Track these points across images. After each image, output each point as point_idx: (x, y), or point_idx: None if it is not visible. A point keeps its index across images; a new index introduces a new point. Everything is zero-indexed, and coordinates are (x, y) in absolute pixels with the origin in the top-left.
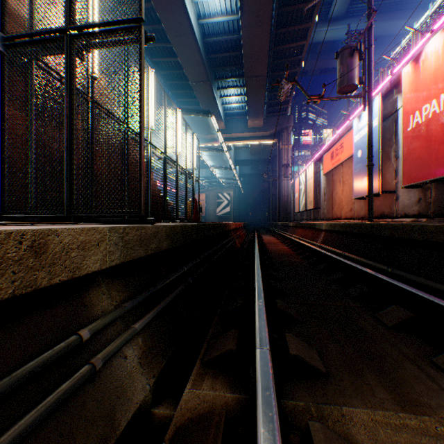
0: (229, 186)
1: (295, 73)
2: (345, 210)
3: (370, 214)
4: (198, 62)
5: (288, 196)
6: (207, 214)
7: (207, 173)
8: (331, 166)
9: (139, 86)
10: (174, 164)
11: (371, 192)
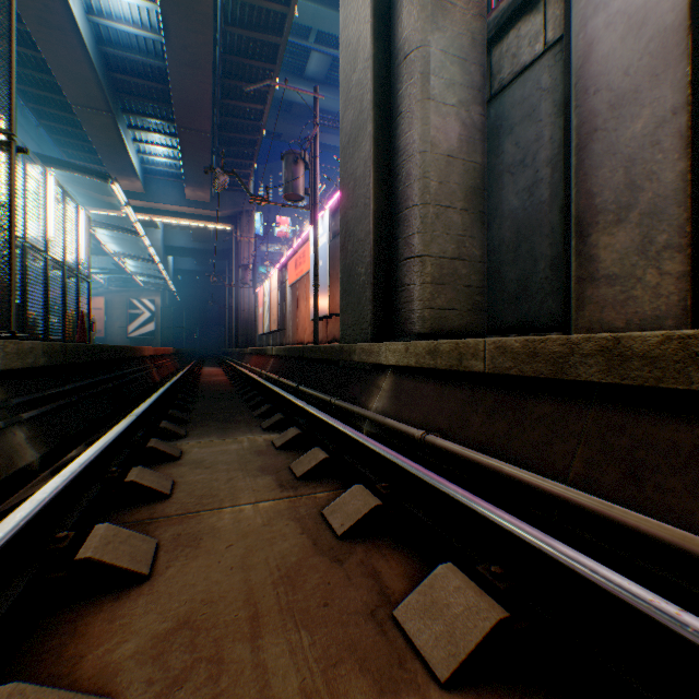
0: (155, 288)
1: (256, 141)
2: (309, 333)
3: (316, 338)
4: (90, 78)
5: (251, 311)
6: (109, 335)
7: (109, 262)
8: (296, 277)
9: (10, 201)
10: (42, 254)
11: (317, 314)
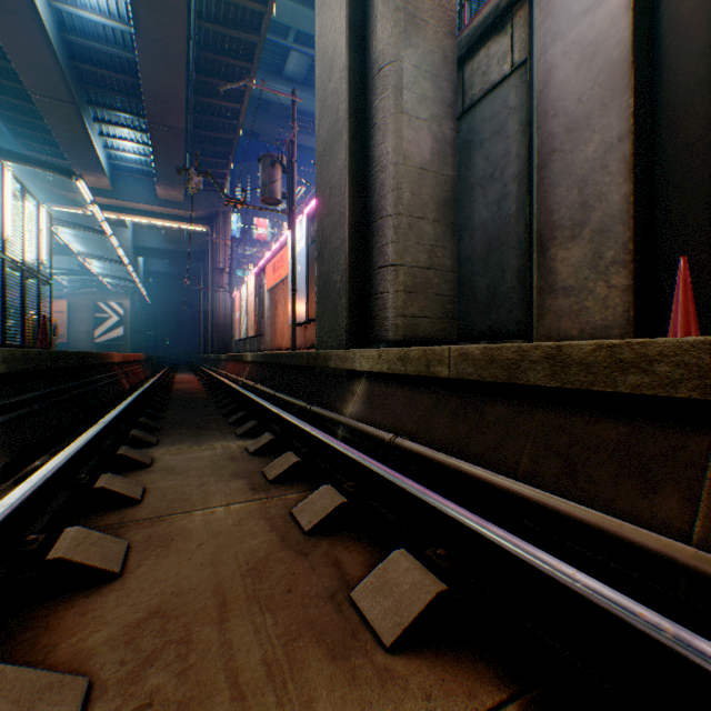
0: (124, 290)
1: (232, 140)
2: (287, 339)
3: (294, 344)
4: (52, 66)
5: (228, 316)
6: (73, 340)
7: (73, 262)
8: (274, 282)
9: None
10: None
11: (296, 320)
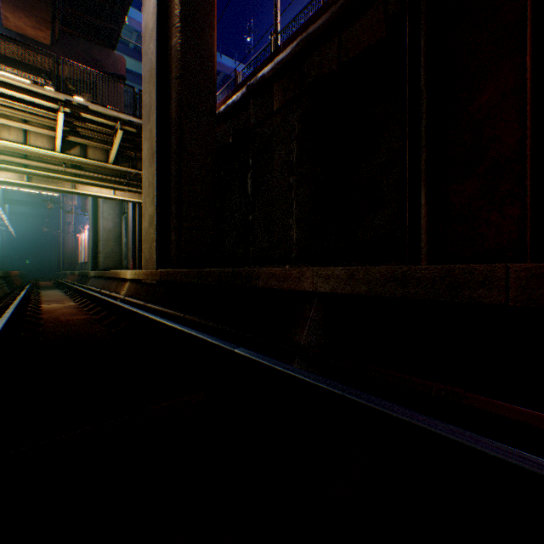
0: None
1: None
2: None
3: None
4: None
5: (75, 248)
6: None
7: None
8: None
9: None
10: None
11: None
